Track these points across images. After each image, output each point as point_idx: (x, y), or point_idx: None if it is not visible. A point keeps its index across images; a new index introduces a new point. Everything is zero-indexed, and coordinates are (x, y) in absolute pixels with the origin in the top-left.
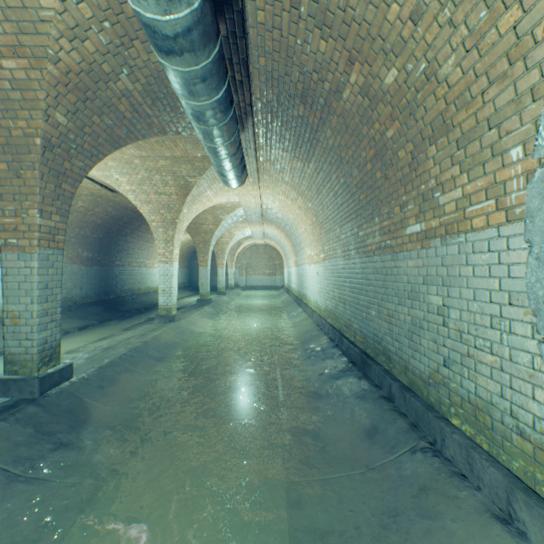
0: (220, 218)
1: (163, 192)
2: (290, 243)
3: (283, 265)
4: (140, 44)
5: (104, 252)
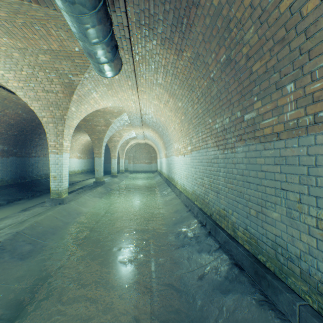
0: (110, 121)
1: (50, 90)
2: (161, 141)
3: (157, 157)
4: None
5: (19, 146)
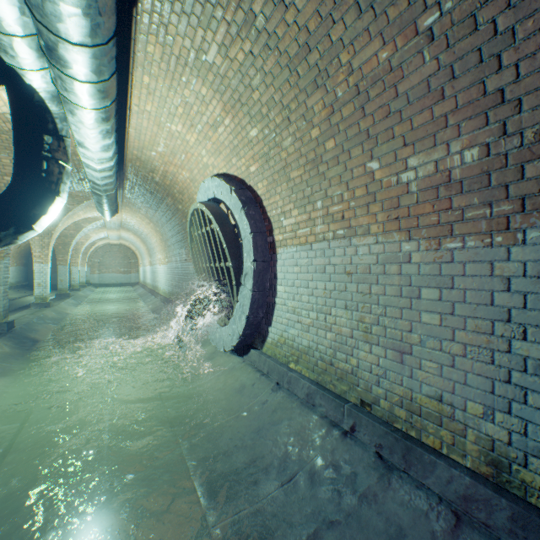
0: (82, 225)
1: None
2: (146, 247)
3: (139, 264)
4: (72, 170)
5: None
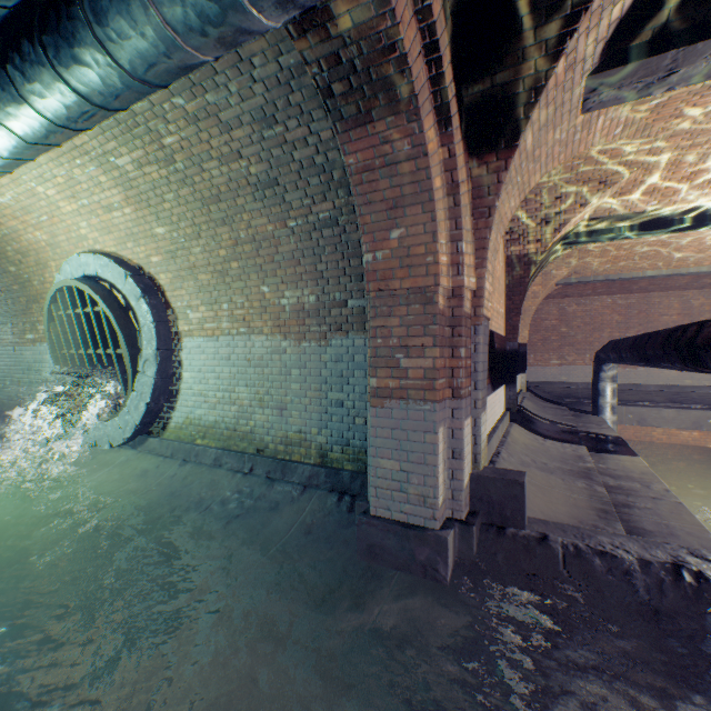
0: None
1: None
2: None
3: None
4: None
5: None
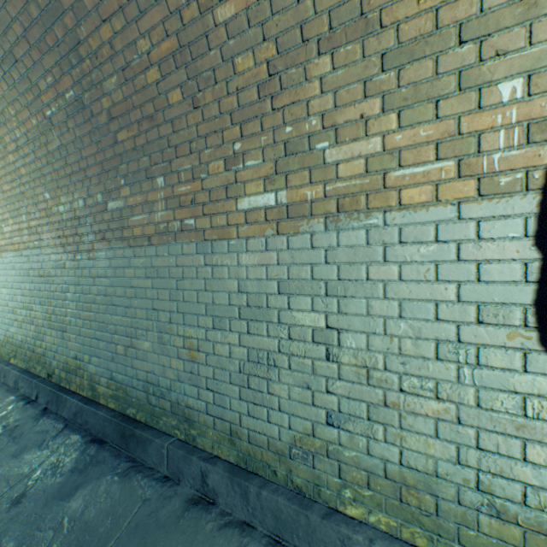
0: None
1: None
2: None
3: None
4: None
5: None
